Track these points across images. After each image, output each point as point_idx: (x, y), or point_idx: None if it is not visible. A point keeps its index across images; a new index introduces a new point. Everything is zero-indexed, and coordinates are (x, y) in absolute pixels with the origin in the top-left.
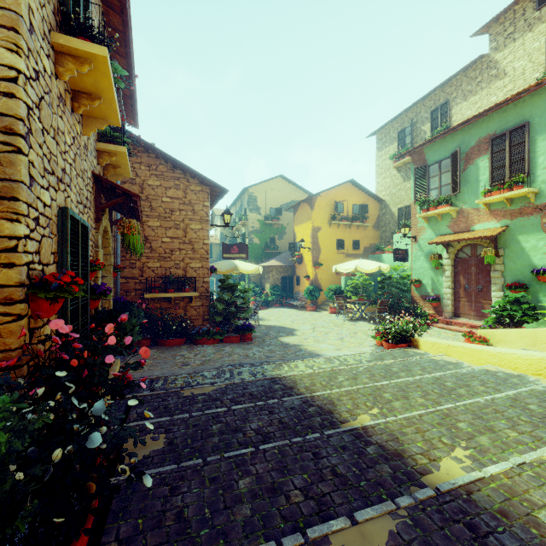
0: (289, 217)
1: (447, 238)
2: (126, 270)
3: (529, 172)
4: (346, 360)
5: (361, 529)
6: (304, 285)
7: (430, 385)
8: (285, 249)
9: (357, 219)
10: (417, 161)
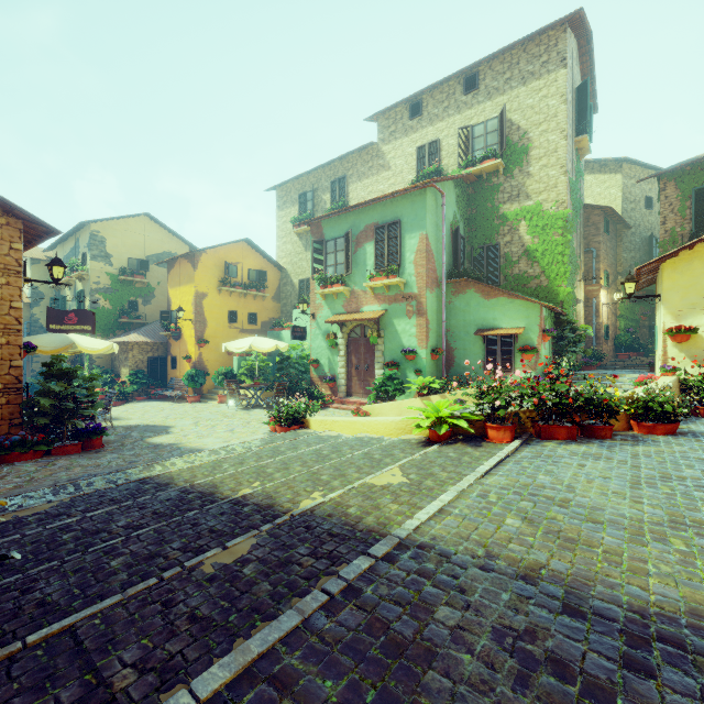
0: (161, 274)
1: (341, 318)
2: None
3: (400, 264)
4: (235, 449)
5: (230, 550)
6: (184, 368)
7: (310, 455)
8: (154, 319)
9: (253, 287)
10: (316, 234)
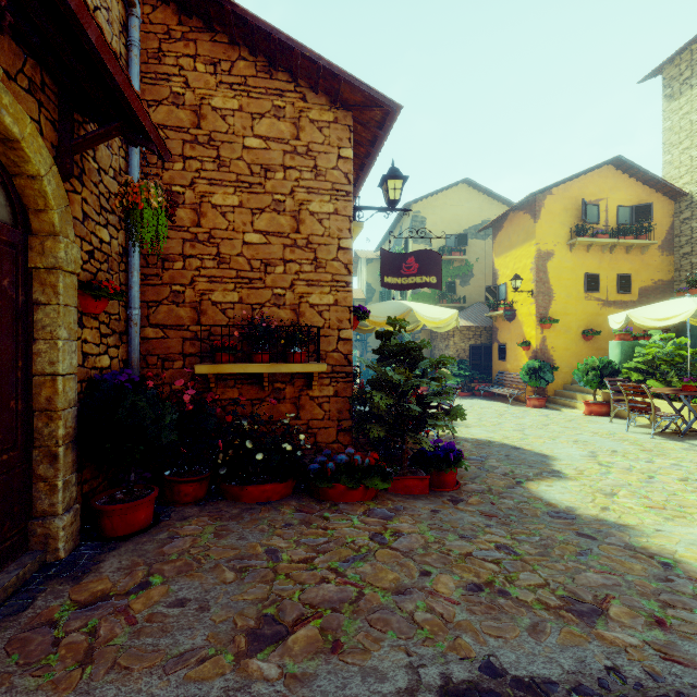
0: (479, 248)
1: None
2: (163, 307)
3: None
4: None
5: None
6: (518, 359)
7: None
8: (472, 301)
9: (627, 233)
10: None
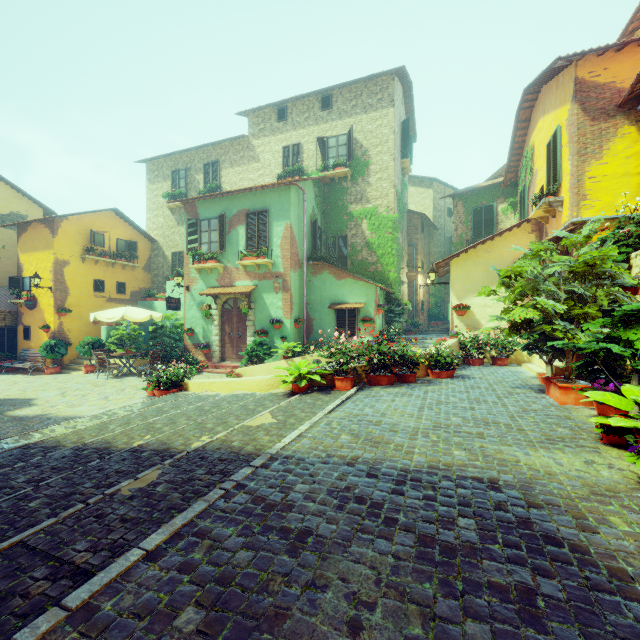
0: (7, 236)
1: (216, 291)
2: None
3: (269, 247)
4: (116, 413)
5: (141, 479)
6: (40, 339)
7: (193, 411)
8: None
9: (122, 257)
10: (190, 212)
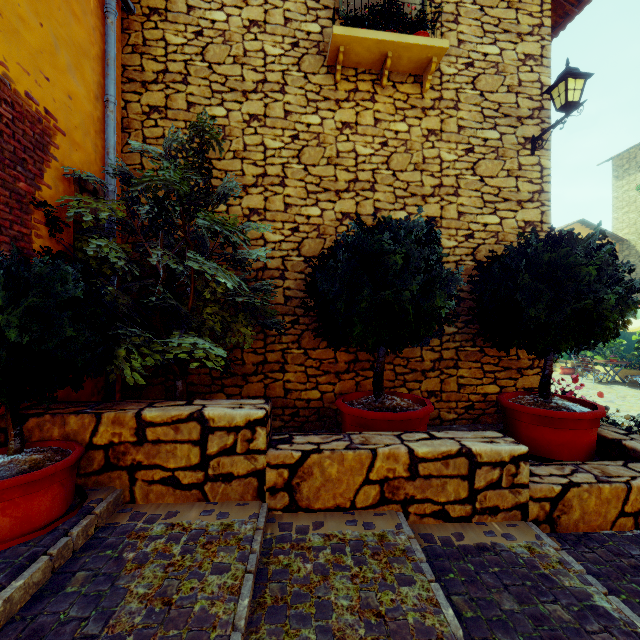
0: None
1: None
2: None
3: None
4: None
5: None
6: None
7: None
8: None
9: None
10: None
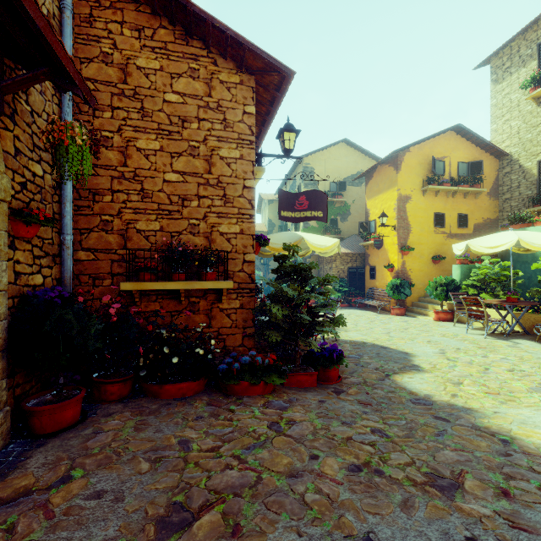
0: (355, 192)
1: None
2: (93, 234)
3: None
4: None
5: None
6: (384, 278)
7: None
8: (349, 234)
9: (465, 183)
10: None
